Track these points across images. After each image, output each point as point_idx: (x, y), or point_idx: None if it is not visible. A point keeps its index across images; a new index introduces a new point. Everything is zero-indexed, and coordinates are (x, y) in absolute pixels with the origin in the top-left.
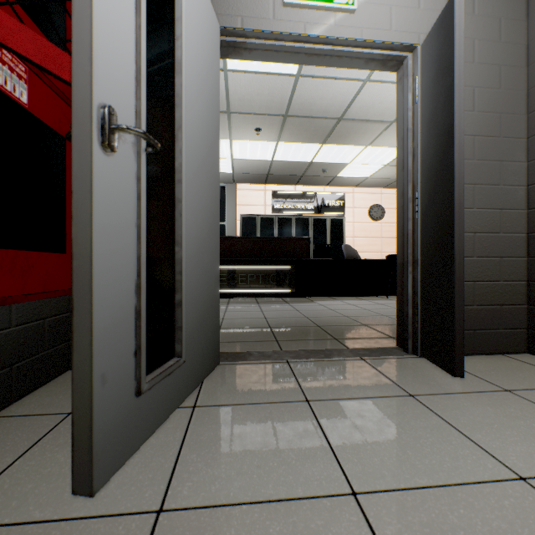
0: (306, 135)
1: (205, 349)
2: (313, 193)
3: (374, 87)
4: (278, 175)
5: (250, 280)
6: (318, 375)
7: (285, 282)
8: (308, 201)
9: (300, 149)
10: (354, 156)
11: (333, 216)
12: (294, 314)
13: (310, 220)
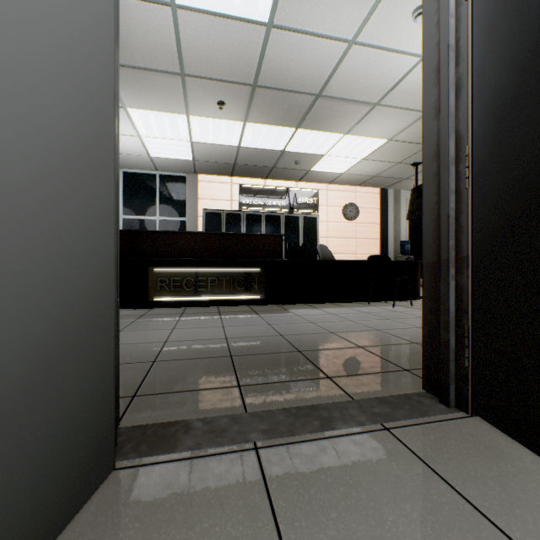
0: (278, 115)
1: (45, 474)
2: (284, 188)
3: (361, 53)
4: (246, 166)
5: (211, 285)
6: (319, 496)
7: (254, 288)
8: (280, 196)
9: (271, 133)
10: (331, 146)
11: (307, 213)
12: (265, 331)
13: (282, 217)
